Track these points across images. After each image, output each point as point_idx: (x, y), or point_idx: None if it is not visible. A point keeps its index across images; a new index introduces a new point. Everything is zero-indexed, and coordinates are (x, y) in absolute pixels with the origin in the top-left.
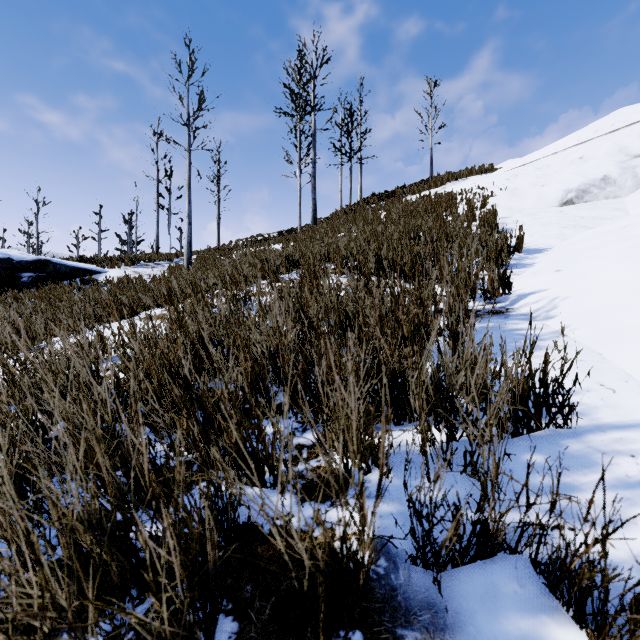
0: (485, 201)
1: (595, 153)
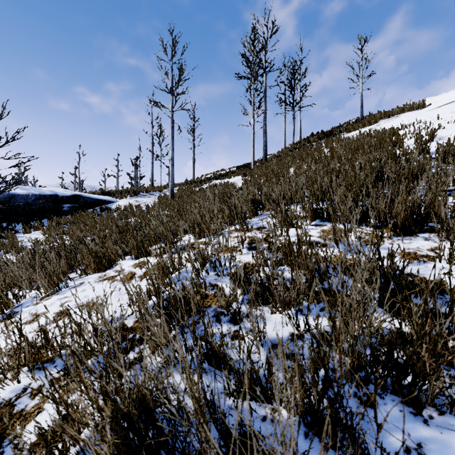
0: (434, 134)
1: None
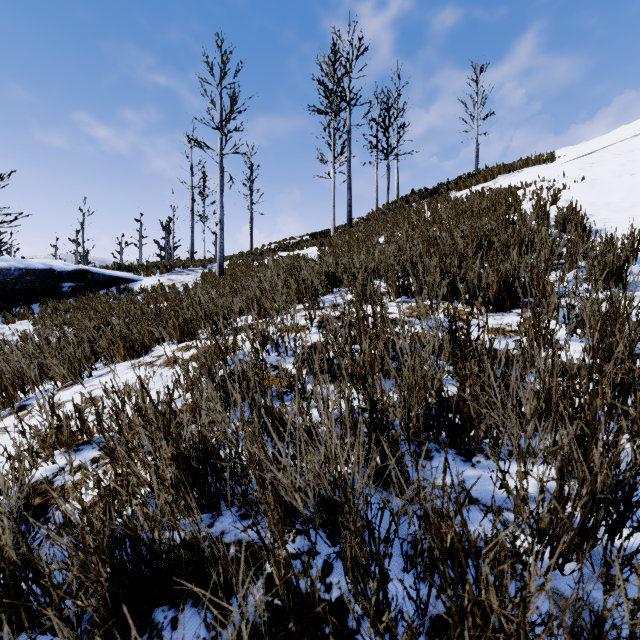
0: (557, 196)
1: None
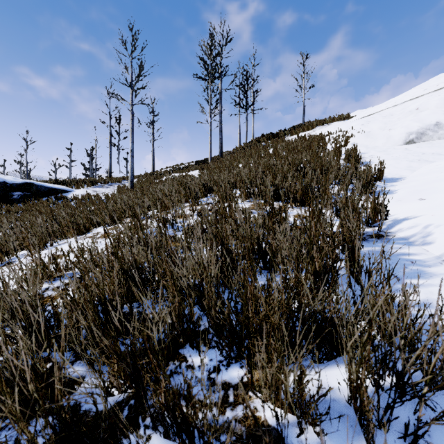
0: (347, 141)
1: (428, 105)
